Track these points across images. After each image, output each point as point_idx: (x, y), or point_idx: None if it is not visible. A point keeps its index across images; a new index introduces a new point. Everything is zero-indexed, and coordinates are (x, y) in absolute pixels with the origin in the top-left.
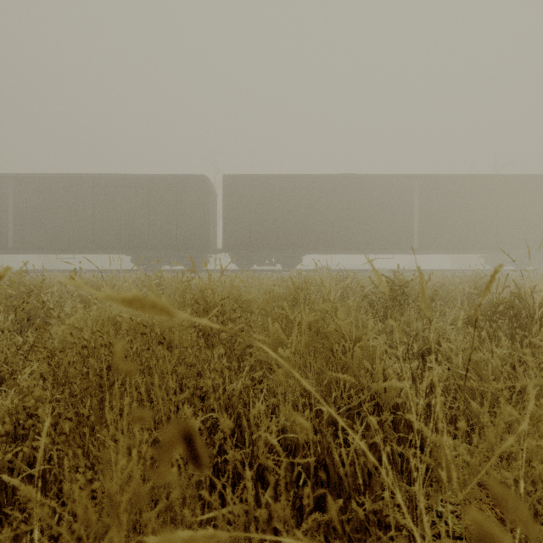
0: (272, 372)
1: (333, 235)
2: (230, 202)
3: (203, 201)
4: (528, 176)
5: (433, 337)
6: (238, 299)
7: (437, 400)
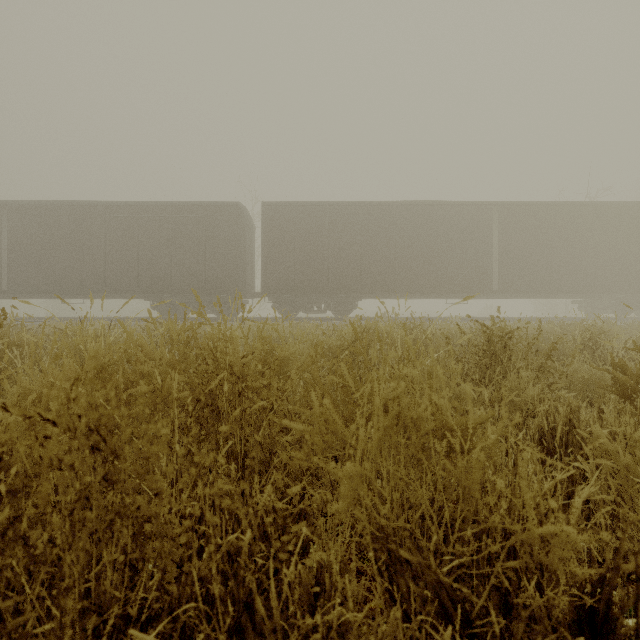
0: (320, 468)
1: (396, 275)
2: (270, 235)
3: (237, 234)
4: (632, 204)
5: (561, 412)
6: (269, 356)
7: None
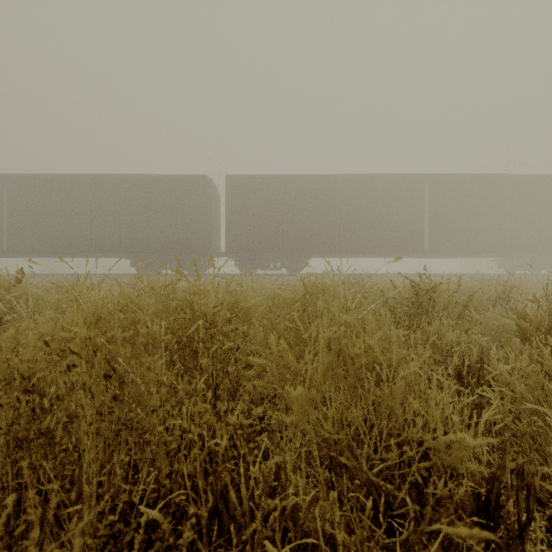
0: (277, 398)
1: (341, 238)
2: (233, 203)
3: (205, 202)
4: (543, 177)
5: (474, 352)
6: (235, 307)
7: (534, 469)
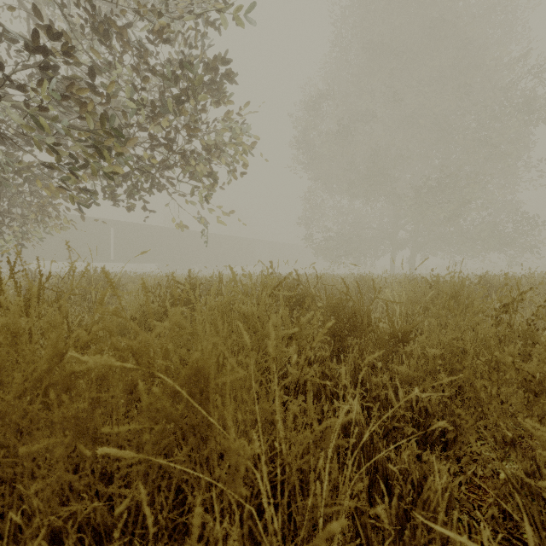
0: None
1: (57, 250)
2: None
3: None
4: (170, 229)
5: None
6: None
7: None
